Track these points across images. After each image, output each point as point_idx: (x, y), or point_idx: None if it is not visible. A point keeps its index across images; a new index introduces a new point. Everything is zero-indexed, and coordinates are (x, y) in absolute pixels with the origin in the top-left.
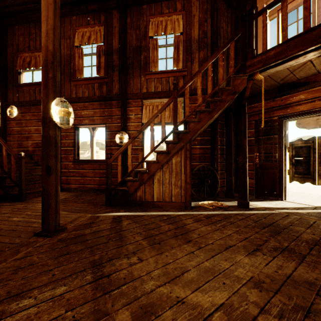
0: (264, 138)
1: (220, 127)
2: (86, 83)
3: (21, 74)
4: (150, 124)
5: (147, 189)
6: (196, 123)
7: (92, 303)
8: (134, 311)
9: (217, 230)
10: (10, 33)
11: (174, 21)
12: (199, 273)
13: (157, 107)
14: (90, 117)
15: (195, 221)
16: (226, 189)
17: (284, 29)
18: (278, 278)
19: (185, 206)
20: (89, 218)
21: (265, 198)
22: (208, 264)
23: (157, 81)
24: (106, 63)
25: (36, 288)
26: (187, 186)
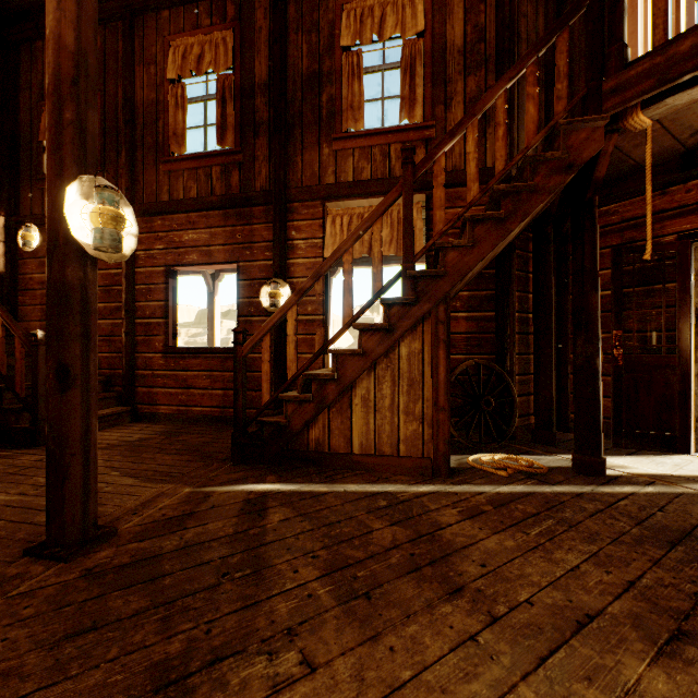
0: (637, 292)
1: (520, 265)
2: (193, 166)
3: None
4: (343, 255)
5: (336, 422)
6: (463, 251)
7: None
8: None
9: (536, 552)
10: (26, 59)
11: (402, 6)
12: None
13: (360, 218)
14: (201, 246)
15: (465, 518)
16: (536, 423)
17: None
18: None
19: (434, 468)
20: (184, 501)
21: (642, 447)
22: (534, 697)
23: (360, 155)
24: (239, 118)
25: None
26: (440, 417)
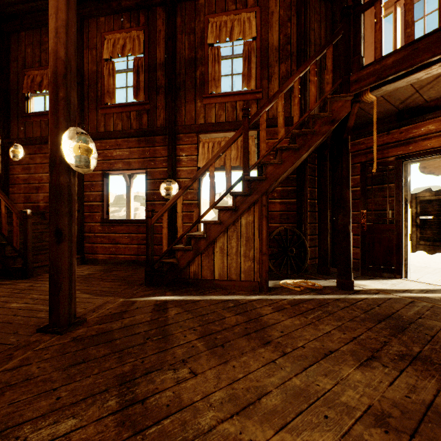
0: (374, 188)
1: (310, 172)
2: (119, 111)
3: (29, 100)
4: (209, 167)
5: (205, 262)
6: (276, 166)
7: None
8: None
9: (310, 325)
10: (14, 42)
11: (243, 22)
12: (285, 398)
13: (219, 144)
14: (124, 159)
15: (275, 311)
16: (319, 262)
17: (408, 25)
18: (412, 408)
19: (260, 287)
20: (120, 305)
21: (376, 275)
22: (299, 382)
23: (219, 107)
24: (147, 83)
25: (29, 421)
26: (263, 258)
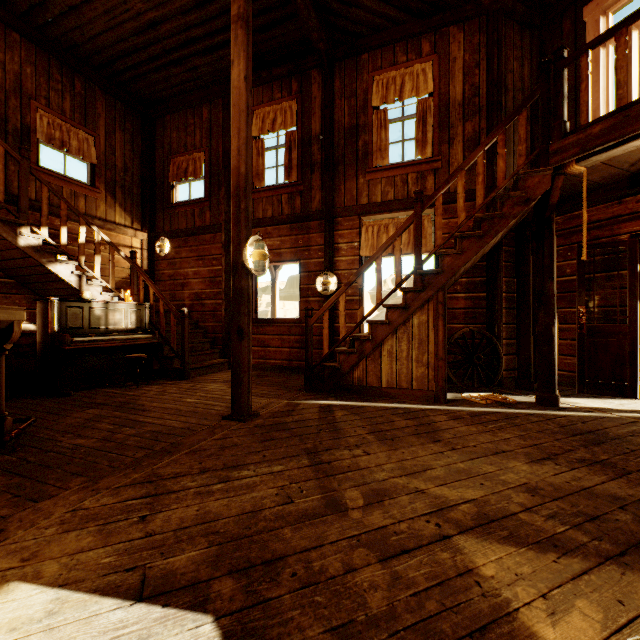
0: (600, 277)
1: (507, 257)
2: (269, 195)
3: (174, 188)
4: (376, 260)
5: (371, 367)
6: (455, 257)
7: (316, 481)
8: (364, 492)
9: (487, 432)
10: (160, 128)
11: (417, 75)
12: (448, 472)
13: (386, 227)
14: (274, 249)
15: (450, 419)
16: (517, 374)
17: (620, 86)
18: (566, 488)
19: (435, 397)
20: (286, 405)
21: (600, 393)
22: (463, 466)
23: (386, 183)
24: (300, 161)
25: (251, 464)
26: (439, 364)
